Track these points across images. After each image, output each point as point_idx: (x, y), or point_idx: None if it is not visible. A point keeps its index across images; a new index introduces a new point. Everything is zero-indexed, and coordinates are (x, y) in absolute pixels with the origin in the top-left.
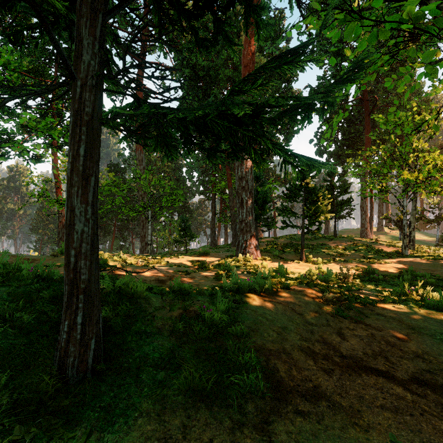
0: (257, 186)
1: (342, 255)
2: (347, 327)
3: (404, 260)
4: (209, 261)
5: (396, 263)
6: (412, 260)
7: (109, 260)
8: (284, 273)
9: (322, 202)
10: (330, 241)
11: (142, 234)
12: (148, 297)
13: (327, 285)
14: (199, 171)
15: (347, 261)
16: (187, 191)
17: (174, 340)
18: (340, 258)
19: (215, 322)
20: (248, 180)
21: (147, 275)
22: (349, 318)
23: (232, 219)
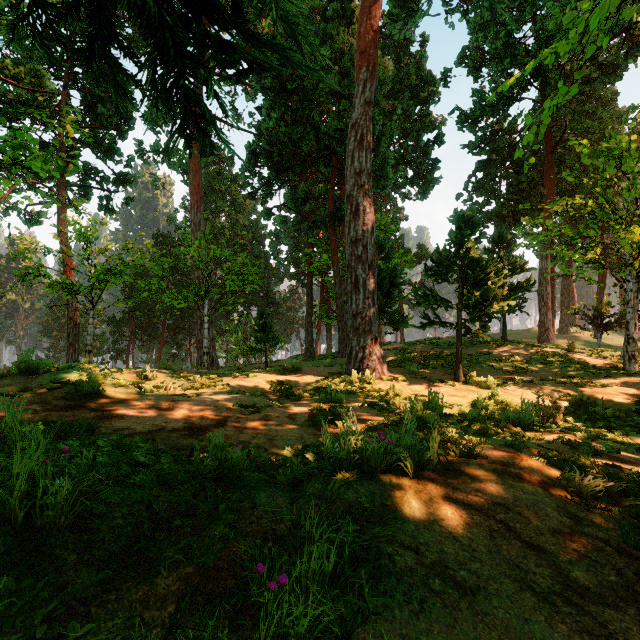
0: (379, 262)
1: (523, 372)
2: None
3: (634, 381)
4: (300, 382)
5: (622, 386)
6: None
7: (103, 385)
8: (439, 409)
9: (493, 281)
10: (498, 349)
11: (199, 337)
12: (102, 511)
13: (536, 438)
14: (286, 239)
15: (535, 383)
16: (268, 269)
17: None
18: (522, 377)
19: (294, 639)
20: (366, 244)
21: (172, 415)
22: None
23: (338, 313)
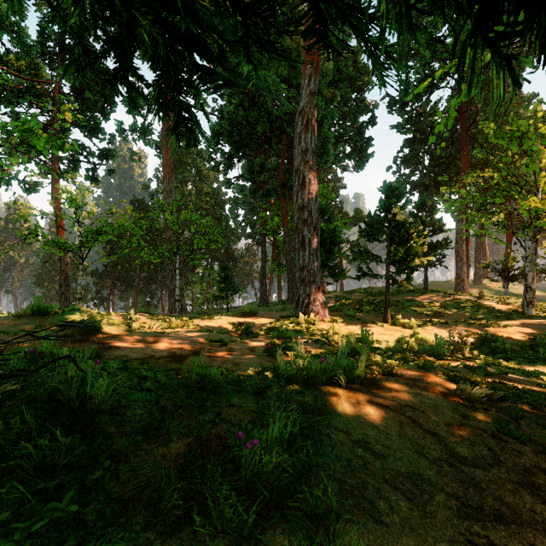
0: (321, 224)
1: (440, 315)
2: (536, 465)
3: (530, 322)
4: (257, 323)
5: (520, 326)
6: (541, 322)
7: (101, 323)
8: (370, 343)
9: (415, 241)
10: (420, 297)
11: (170, 287)
12: (126, 404)
13: (444, 364)
14: (244, 204)
15: (449, 324)
16: (229, 230)
17: (156, 541)
18: (439, 319)
19: (264, 477)
20: (311, 210)
21: (158, 347)
22: (526, 440)
23: (288, 267)
